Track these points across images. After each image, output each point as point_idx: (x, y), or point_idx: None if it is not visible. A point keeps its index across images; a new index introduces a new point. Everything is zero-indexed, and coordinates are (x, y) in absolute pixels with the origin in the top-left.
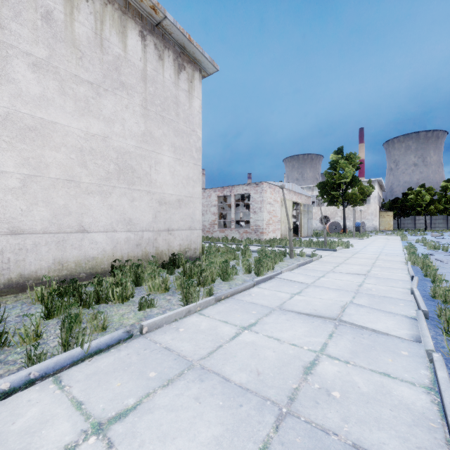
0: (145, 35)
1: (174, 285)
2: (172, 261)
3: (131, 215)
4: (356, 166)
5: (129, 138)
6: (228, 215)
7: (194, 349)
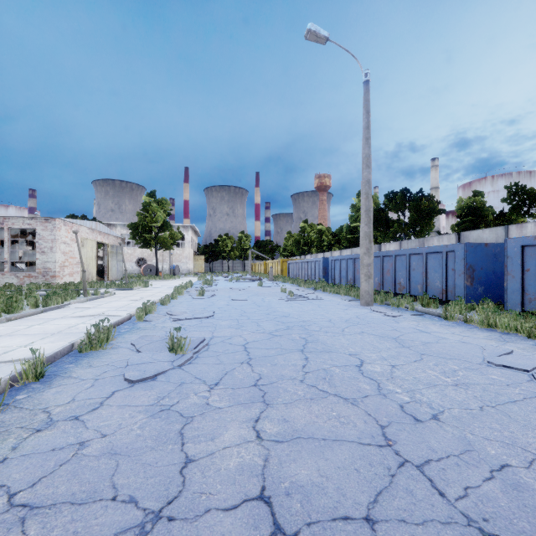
0: None
1: None
2: None
3: None
4: (168, 212)
5: None
6: None
7: (0, 333)
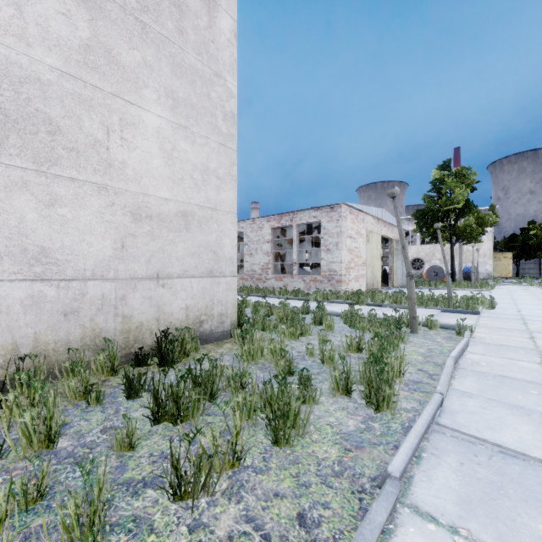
0: None
1: (62, 513)
2: (158, 349)
3: (48, 240)
4: (471, 187)
5: (38, 46)
6: (287, 256)
7: None
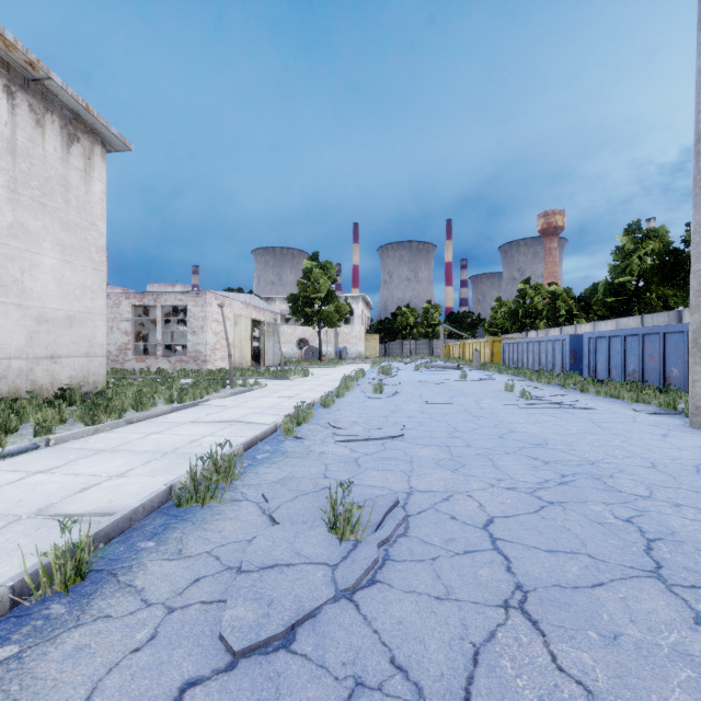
0: (15, 91)
1: (73, 418)
2: (61, 397)
3: None
4: (333, 279)
5: None
6: (152, 335)
7: (106, 446)
